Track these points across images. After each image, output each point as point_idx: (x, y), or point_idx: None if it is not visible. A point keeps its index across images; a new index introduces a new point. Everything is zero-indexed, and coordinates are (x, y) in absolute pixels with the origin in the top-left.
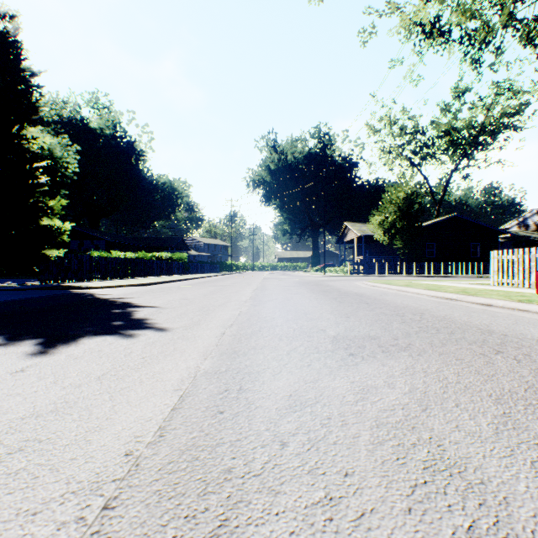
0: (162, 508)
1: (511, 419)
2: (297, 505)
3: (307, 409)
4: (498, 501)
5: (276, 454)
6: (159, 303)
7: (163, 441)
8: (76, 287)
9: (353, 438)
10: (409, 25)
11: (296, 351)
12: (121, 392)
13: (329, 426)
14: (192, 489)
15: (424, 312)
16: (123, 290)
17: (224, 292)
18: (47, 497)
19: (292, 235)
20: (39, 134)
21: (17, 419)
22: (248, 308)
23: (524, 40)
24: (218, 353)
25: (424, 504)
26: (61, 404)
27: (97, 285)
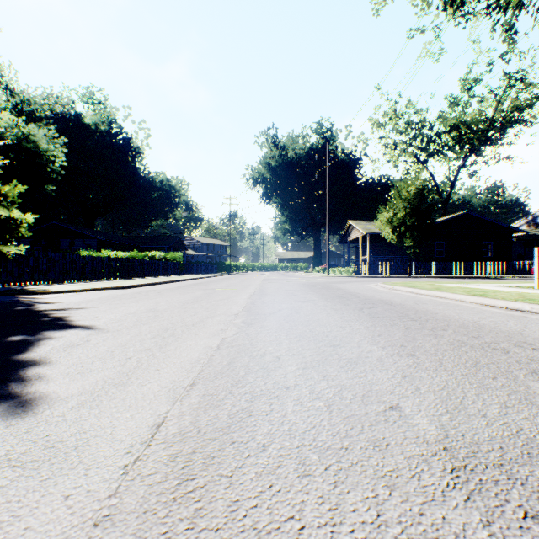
0: None
1: None
2: None
3: None
4: None
5: None
6: (107, 318)
7: None
8: (29, 291)
9: None
10: None
11: None
12: None
13: None
14: None
15: (525, 339)
16: (86, 295)
17: (212, 299)
18: None
19: (292, 235)
20: None
21: None
22: (236, 331)
23: None
24: None
25: None
26: None
27: (60, 289)
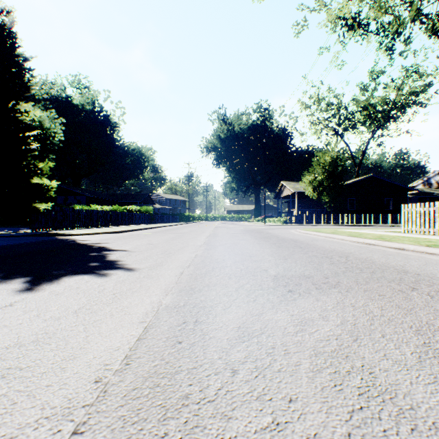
0: (126, 433)
1: (431, 349)
2: (247, 430)
3: (254, 340)
4: (428, 426)
5: (228, 381)
6: (129, 247)
7: (129, 369)
8: (61, 234)
9: (295, 366)
10: (335, 19)
11: (243, 288)
12: (94, 324)
13: (273, 355)
14: (153, 415)
15: (348, 255)
16: (100, 236)
17: (183, 239)
18: (23, 422)
19: (238, 192)
20: (31, 108)
21: (2, 348)
22: (202, 252)
23: (429, 31)
24: (177, 290)
25: (361, 429)
26: (42, 335)
27: (79, 232)
